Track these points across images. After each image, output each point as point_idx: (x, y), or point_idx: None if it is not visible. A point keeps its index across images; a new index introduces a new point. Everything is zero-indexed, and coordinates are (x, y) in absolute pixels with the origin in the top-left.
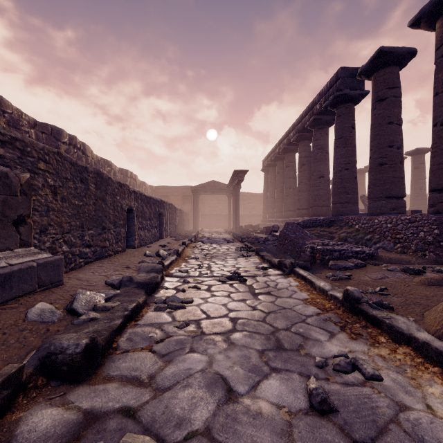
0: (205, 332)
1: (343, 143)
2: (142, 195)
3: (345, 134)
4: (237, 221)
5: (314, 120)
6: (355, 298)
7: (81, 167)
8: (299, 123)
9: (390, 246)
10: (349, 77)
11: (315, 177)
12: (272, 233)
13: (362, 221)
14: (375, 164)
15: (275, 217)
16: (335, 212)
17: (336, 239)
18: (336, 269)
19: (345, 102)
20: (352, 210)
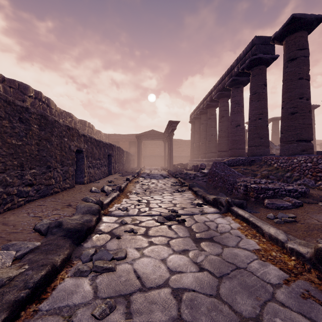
0: None
1: (257, 98)
2: (92, 139)
3: (258, 90)
4: (171, 161)
5: (232, 80)
6: None
7: (20, 106)
8: (219, 84)
9: (311, 183)
10: (263, 44)
11: (233, 126)
12: (200, 170)
13: (280, 161)
14: (287, 113)
15: (200, 158)
16: (250, 154)
17: (259, 176)
18: (274, 208)
19: (259, 64)
20: (265, 151)
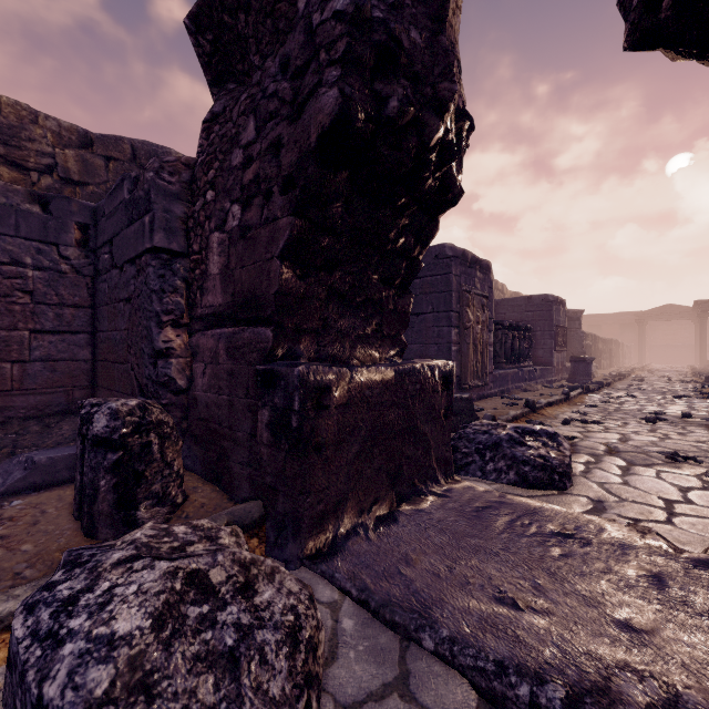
0: (649, 379)
1: None
2: (603, 339)
3: None
4: (703, 355)
5: None
6: (699, 375)
7: (592, 335)
8: None
9: None
10: None
11: None
12: None
13: None
14: None
15: None
16: None
17: None
18: None
19: None
20: None
